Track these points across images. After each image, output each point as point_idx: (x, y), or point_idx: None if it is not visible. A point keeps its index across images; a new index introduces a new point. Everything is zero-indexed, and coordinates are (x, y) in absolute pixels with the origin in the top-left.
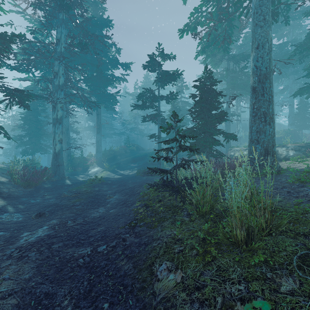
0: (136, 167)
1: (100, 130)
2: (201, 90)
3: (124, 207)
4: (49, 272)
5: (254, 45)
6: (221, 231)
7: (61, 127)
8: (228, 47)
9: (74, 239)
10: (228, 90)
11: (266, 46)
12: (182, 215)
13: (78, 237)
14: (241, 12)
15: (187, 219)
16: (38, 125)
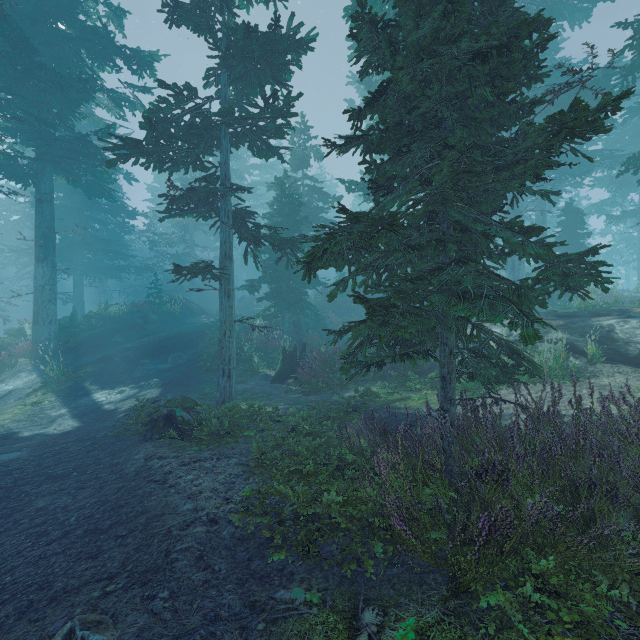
0: (163, 374)
1: (49, 252)
2: None
3: None
4: None
5: None
6: None
7: None
8: None
9: None
10: None
11: None
12: None
13: None
14: None
15: None
16: None
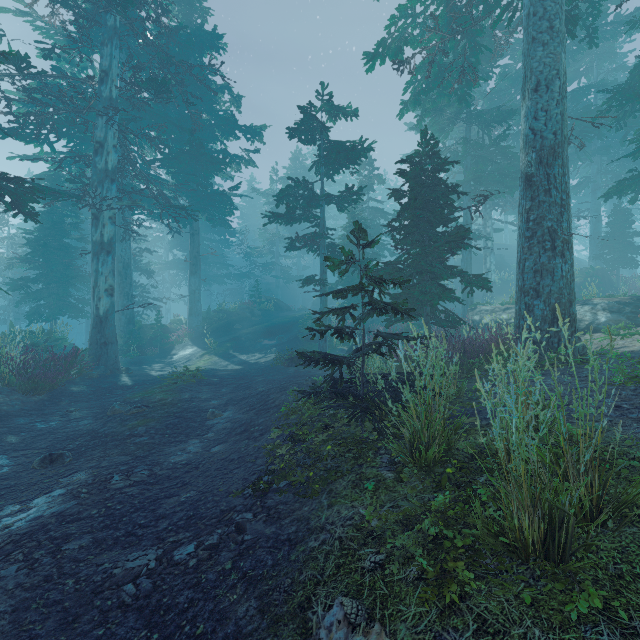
0: (275, 347)
1: (198, 268)
2: (414, 182)
3: (244, 439)
4: (43, 628)
5: (528, 84)
6: (479, 516)
7: (112, 261)
8: (468, 93)
9: (122, 524)
10: (468, 185)
11: (555, 86)
12: (377, 464)
13: (131, 519)
14: (500, 15)
15: (389, 475)
16: (65, 257)
